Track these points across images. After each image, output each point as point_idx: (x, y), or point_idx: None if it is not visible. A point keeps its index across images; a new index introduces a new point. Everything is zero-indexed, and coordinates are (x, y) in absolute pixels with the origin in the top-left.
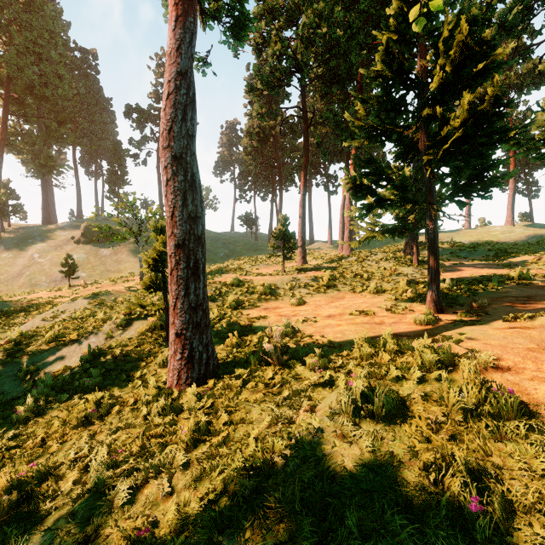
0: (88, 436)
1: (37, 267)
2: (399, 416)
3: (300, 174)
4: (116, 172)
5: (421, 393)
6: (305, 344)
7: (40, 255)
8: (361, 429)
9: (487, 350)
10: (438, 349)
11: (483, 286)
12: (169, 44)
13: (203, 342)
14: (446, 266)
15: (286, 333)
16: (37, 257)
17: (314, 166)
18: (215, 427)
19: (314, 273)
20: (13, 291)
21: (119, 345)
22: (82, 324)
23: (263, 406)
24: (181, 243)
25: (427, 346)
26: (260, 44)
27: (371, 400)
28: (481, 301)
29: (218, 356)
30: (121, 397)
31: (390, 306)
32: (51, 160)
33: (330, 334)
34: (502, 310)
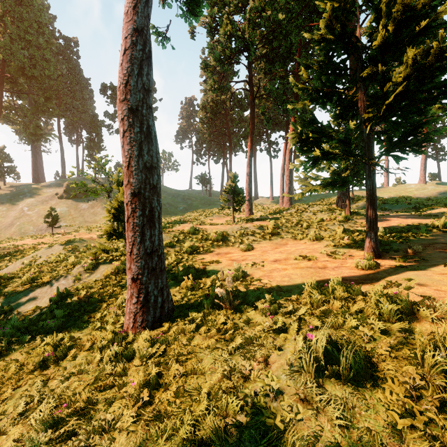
0: (41, 382)
1: (26, 219)
2: (368, 377)
3: (246, 141)
4: (93, 139)
5: (388, 348)
6: (255, 287)
7: (29, 208)
8: (327, 394)
9: (441, 297)
10: (395, 297)
11: (413, 234)
12: (127, 3)
13: (158, 286)
14: None
15: (237, 276)
16: (26, 210)
17: (258, 134)
18: (166, 379)
19: (260, 223)
20: (5, 239)
21: (85, 287)
22: (55, 268)
23: (215, 355)
24: (137, 192)
25: (382, 293)
26: (213, 27)
27: (334, 356)
28: (416, 247)
29: (173, 298)
30: (80, 338)
31: (330, 252)
32: (39, 129)
33: (278, 277)
34: (437, 255)
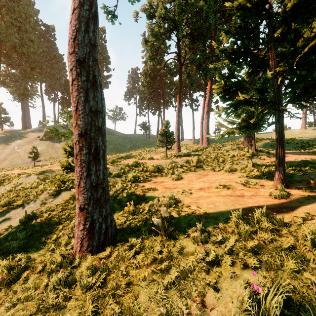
0: None
1: (16, 155)
2: None
3: (175, 99)
4: (65, 98)
5: None
6: (185, 214)
7: (18, 147)
8: None
9: None
10: None
11: (309, 167)
12: None
13: (102, 215)
14: (274, 154)
15: (170, 203)
16: (16, 148)
17: (184, 94)
18: None
19: (186, 158)
20: (0, 169)
21: (48, 210)
22: (29, 193)
23: (151, 291)
24: (84, 133)
25: None
26: (151, 13)
27: None
28: None
29: (117, 222)
30: (35, 259)
31: (244, 182)
32: (27, 91)
33: (204, 204)
34: None
